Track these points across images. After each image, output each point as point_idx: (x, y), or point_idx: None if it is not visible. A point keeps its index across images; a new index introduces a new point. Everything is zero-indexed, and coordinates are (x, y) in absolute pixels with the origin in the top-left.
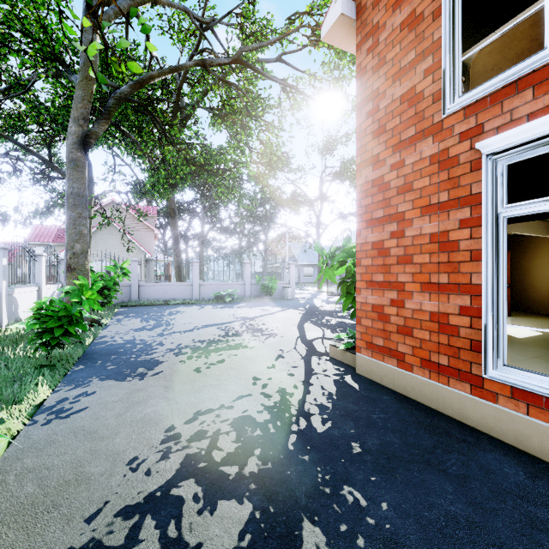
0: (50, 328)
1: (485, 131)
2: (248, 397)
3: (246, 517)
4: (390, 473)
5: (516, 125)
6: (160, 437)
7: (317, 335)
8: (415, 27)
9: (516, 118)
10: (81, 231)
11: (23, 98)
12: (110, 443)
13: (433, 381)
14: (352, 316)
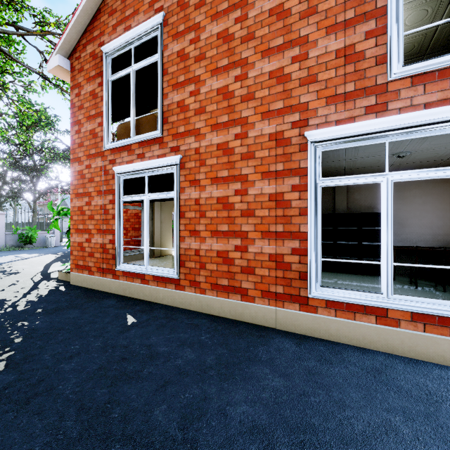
0: None
1: (116, 163)
2: None
3: None
4: (51, 314)
5: (124, 164)
6: None
7: (59, 269)
8: (95, 99)
9: (124, 161)
10: None
11: None
12: None
13: (101, 277)
14: None
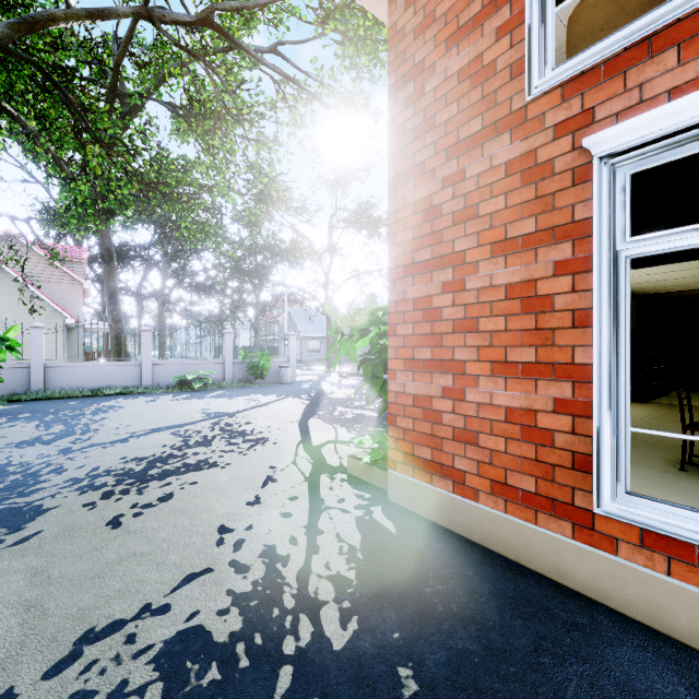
0: None
1: (596, 120)
2: (203, 577)
3: None
4: None
5: (650, 108)
6: None
7: (328, 438)
8: None
9: (650, 97)
10: None
11: None
12: None
13: (511, 516)
14: (379, 412)
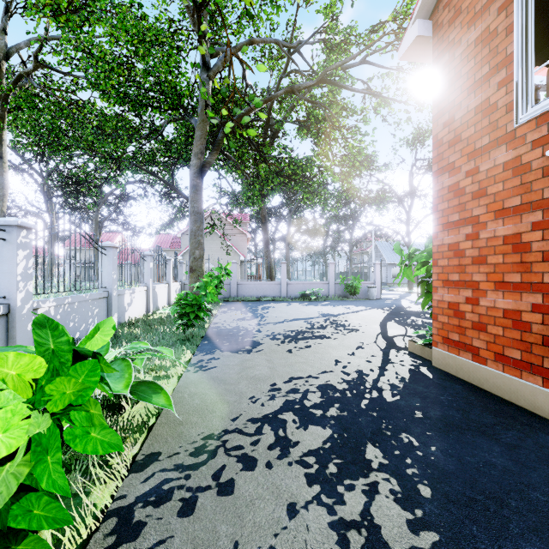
0: (186, 312)
1: None
2: (330, 373)
3: (328, 435)
4: (445, 432)
5: None
6: (267, 388)
7: (399, 333)
8: (489, 43)
9: None
10: (199, 240)
11: (156, 139)
12: (236, 387)
13: (506, 374)
14: (431, 314)
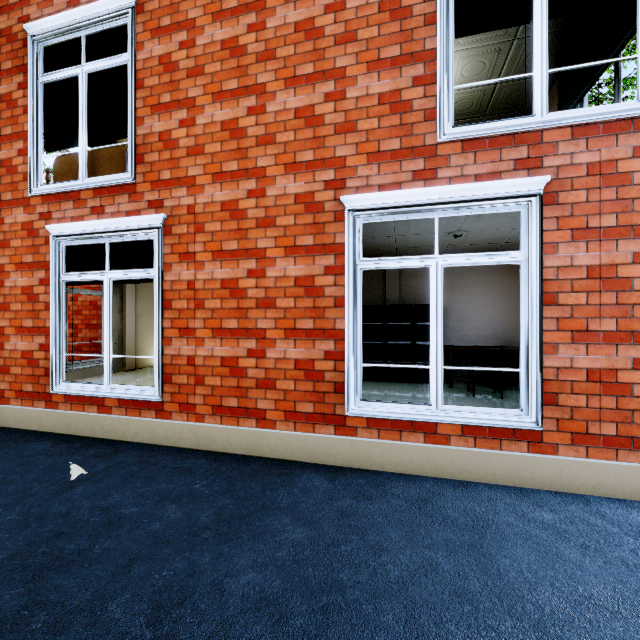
0: None
1: (53, 218)
2: None
3: None
4: None
5: (67, 222)
6: None
7: None
8: (12, 108)
9: (67, 217)
10: None
11: None
12: None
13: (24, 406)
14: None
